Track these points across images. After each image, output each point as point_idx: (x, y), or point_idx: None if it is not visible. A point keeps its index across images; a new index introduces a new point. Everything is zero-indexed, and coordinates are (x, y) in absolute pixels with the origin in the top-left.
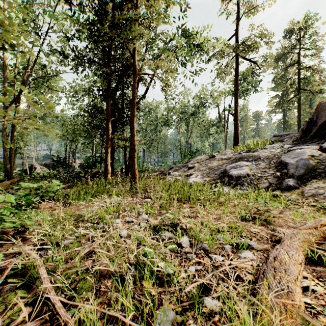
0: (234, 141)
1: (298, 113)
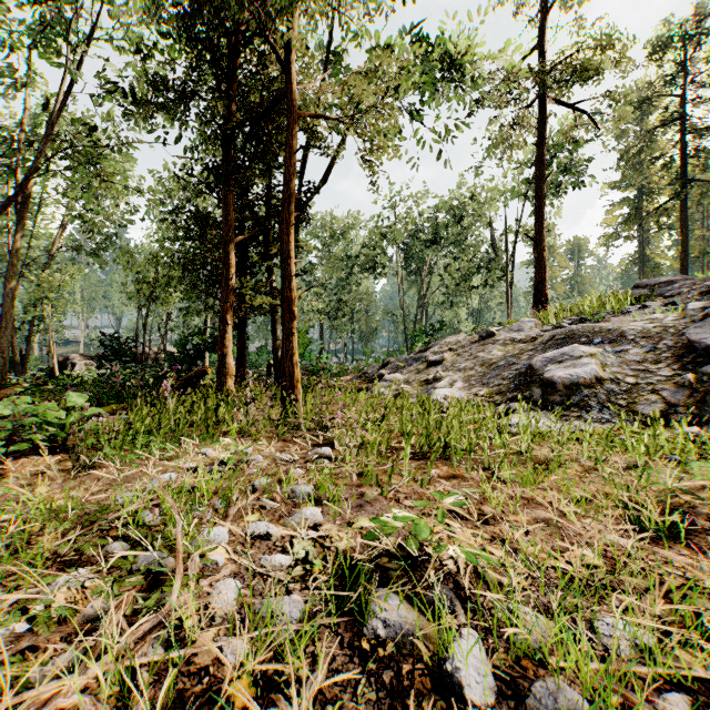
0: (535, 300)
1: (681, 236)
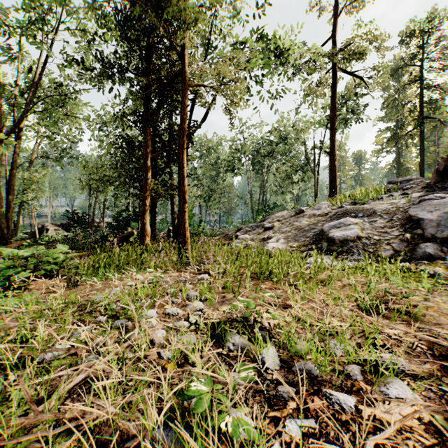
0: (330, 190)
1: (420, 151)
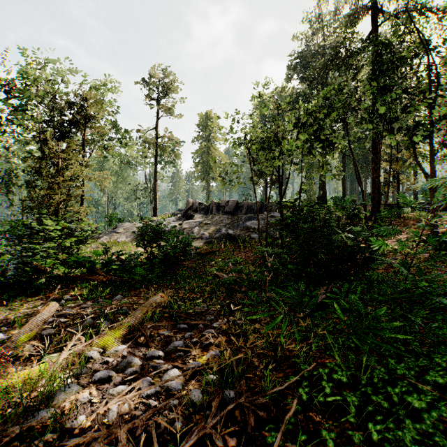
0: (154, 211)
1: (208, 187)
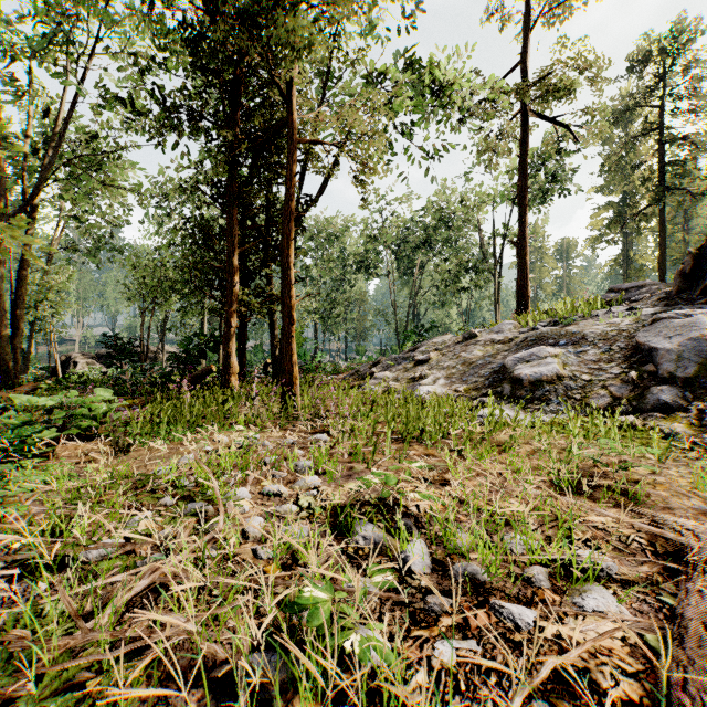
0: (518, 302)
1: (659, 241)
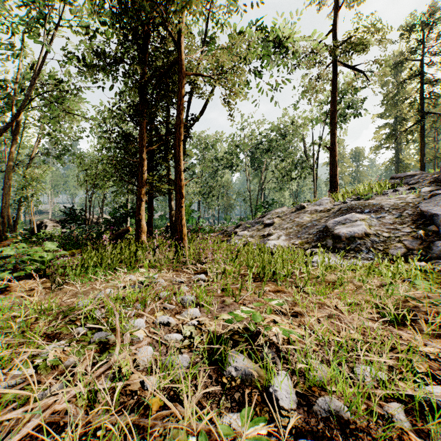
0: (330, 186)
1: (420, 147)
